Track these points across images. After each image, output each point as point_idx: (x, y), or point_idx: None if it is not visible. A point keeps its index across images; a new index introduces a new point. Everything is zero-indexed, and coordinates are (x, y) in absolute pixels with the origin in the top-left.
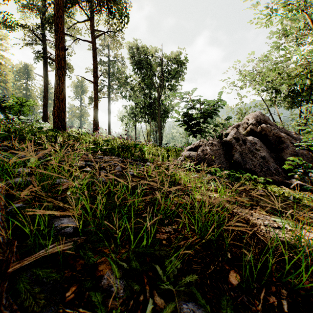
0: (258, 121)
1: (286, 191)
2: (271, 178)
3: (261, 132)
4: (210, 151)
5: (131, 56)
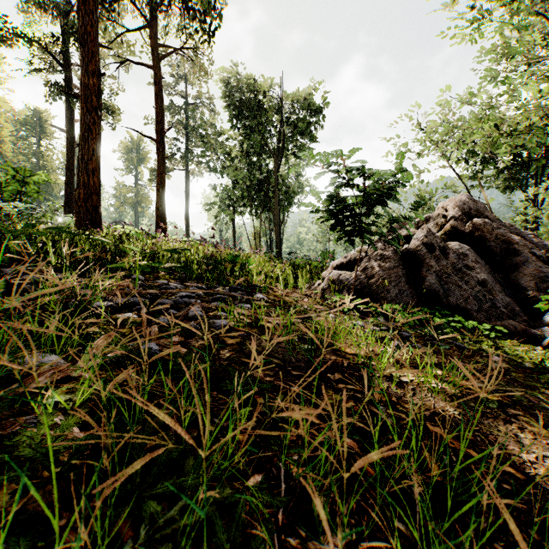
0: (466, 212)
1: (542, 356)
2: (501, 324)
3: (473, 234)
4: (379, 271)
5: (227, 96)
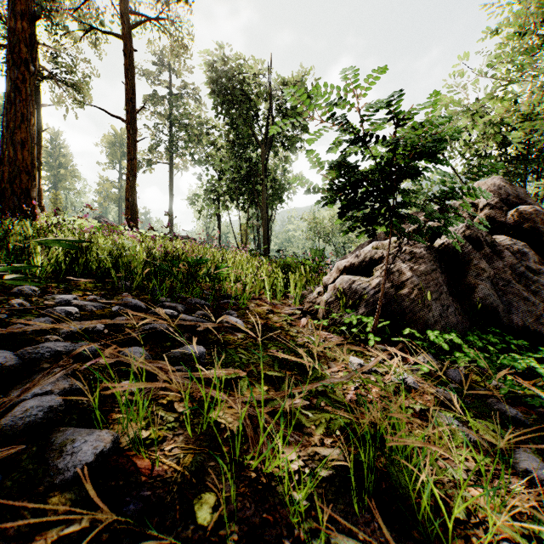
0: (504, 199)
1: None
2: None
3: (520, 225)
4: (410, 277)
5: (210, 81)
